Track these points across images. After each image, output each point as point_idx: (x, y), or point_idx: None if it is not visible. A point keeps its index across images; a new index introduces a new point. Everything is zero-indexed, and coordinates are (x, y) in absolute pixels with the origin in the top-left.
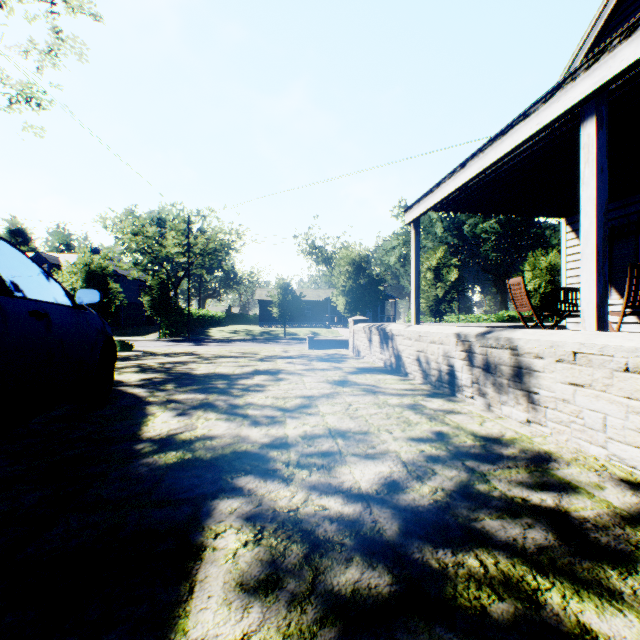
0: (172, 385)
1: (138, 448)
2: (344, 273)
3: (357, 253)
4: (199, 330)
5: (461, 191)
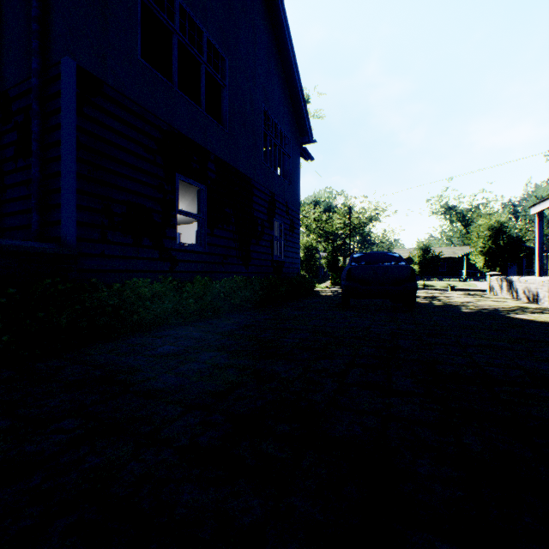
0: None
1: (425, 303)
2: (482, 236)
3: (495, 220)
4: None
5: None
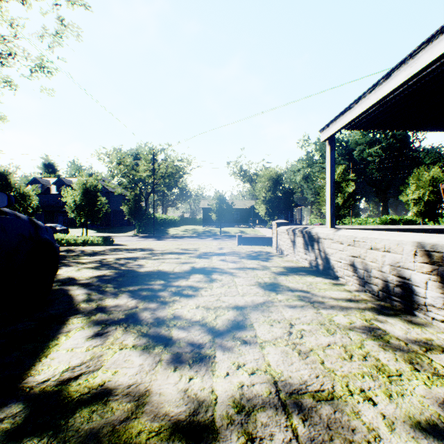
0: (113, 285)
1: None
2: (264, 187)
3: (274, 172)
4: (161, 229)
5: (377, 107)
